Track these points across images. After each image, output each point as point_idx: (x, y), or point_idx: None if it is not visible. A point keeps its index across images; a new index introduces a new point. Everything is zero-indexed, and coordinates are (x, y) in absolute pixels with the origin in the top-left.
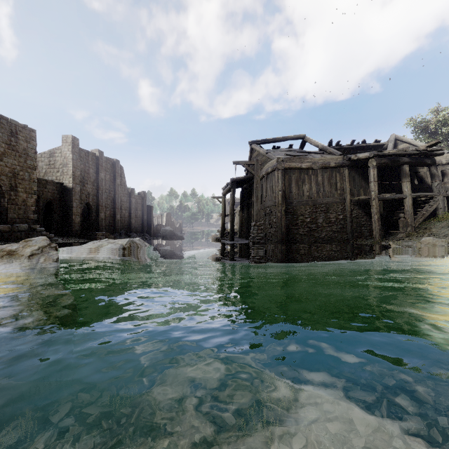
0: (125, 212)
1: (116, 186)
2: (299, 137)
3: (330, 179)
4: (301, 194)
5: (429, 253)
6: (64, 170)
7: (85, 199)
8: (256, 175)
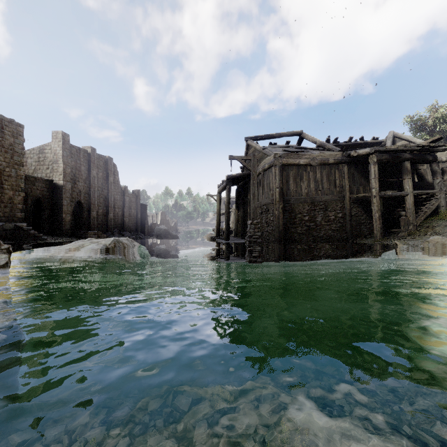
0: (119, 210)
1: (109, 184)
2: (297, 133)
3: (329, 176)
4: (299, 191)
5: (438, 253)
6: (54, 167)
7: (77, 197)
8: (253, 170)
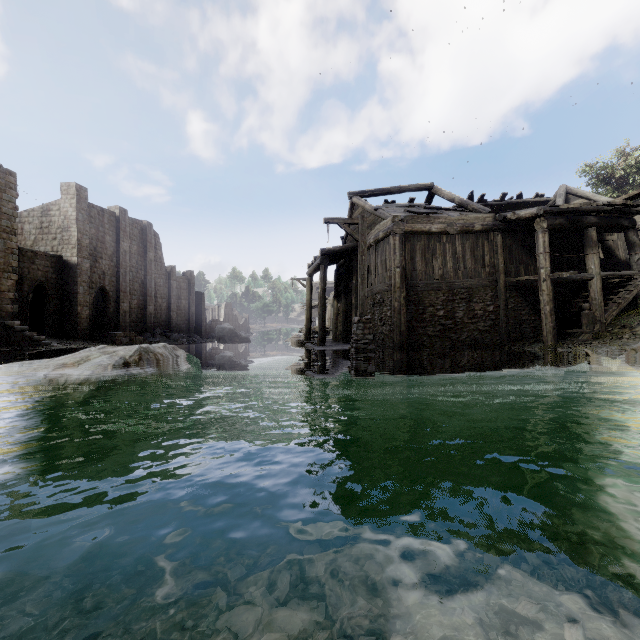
0: (162, 301)
1: (148, 262)
2: (425, 186)
3: (475, 249)
4: (430, 273)
5: None
6: (65, 236)
7: (99, 282)
8: (361, 240)
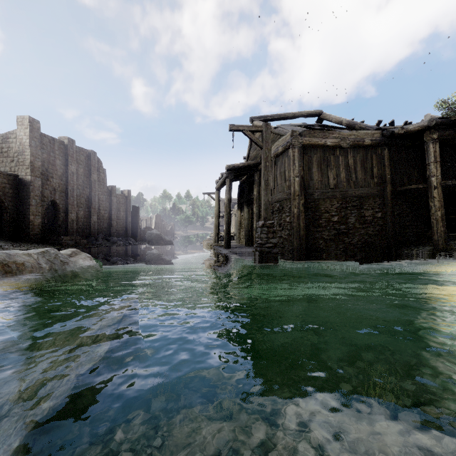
0: (105, 212)
1: (92, 182)
2: (315, 113)
3: (364, 162)
4: (325, 182)
5: None
6: (20, 159)
7: (50, 196)
8: (265, 147)
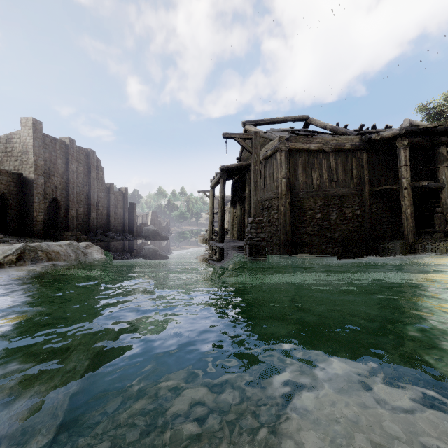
0: (103, 209)
1: (91, 179)
2: (302, 117)
3: (345, 164)
4: (309, 183)
5: None
6: (24, 158)
7: (52, 193)
8: (254, 152)
